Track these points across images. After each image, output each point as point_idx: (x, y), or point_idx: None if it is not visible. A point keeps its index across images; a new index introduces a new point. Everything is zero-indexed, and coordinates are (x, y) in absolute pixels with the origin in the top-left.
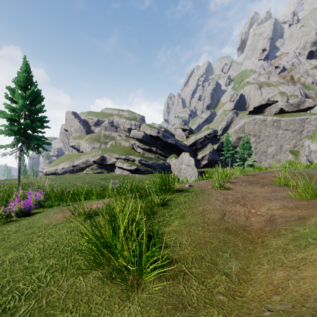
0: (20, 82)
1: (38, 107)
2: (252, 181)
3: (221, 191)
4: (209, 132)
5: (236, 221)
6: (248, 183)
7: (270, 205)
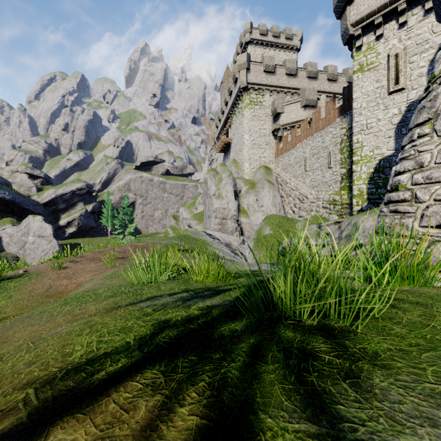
0: None
1: None
2: (95, 258)
3: (58, 272)
4: (79, 187)
5: (57, 290)
6: (90, 260)
7: (88, 275)
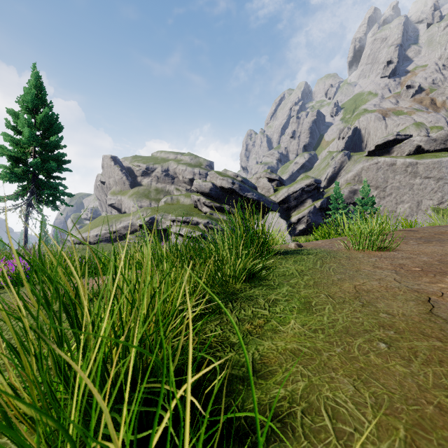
0: (27, 103)
1: (54, 140)
2: (423, 238)
3: (374, 253)
4: (308, 183)
5: None
6: (419, 240)
7: None
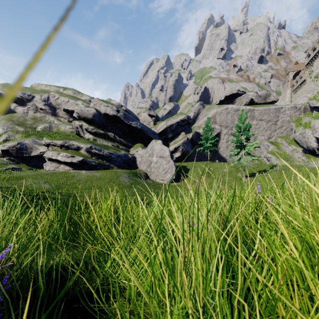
0: None
1: None
2: None
3: None
4: (182, 118)
5: None
6: None
7: None
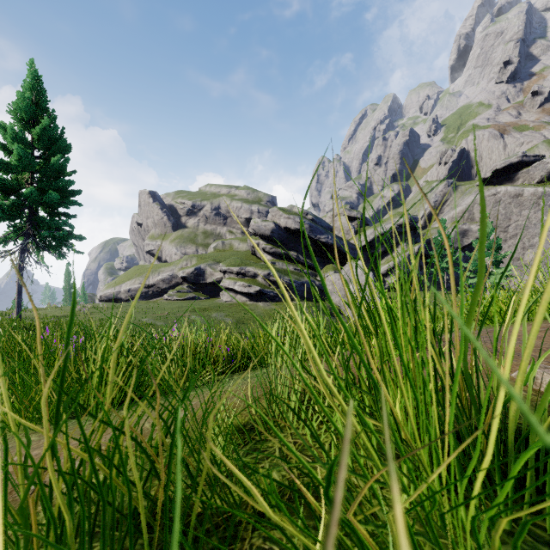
0: (21, 113)
1: (57, 162)
2: None
3: None
4: (401, 222)
5: None
6: None
7: None
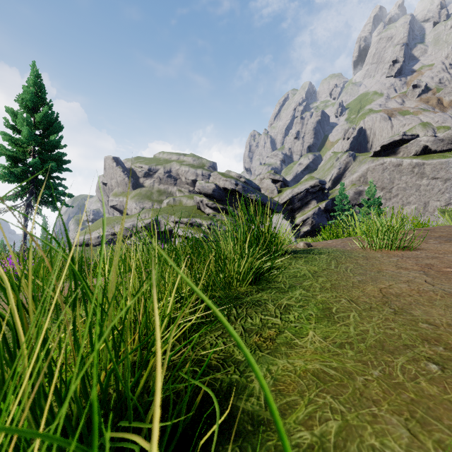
0: (26, 102)
1: (54, 139)
2: (443, 237)
3: (394, 253)
4: (312, 184)
5: None
6: (439, 239)
7: None
